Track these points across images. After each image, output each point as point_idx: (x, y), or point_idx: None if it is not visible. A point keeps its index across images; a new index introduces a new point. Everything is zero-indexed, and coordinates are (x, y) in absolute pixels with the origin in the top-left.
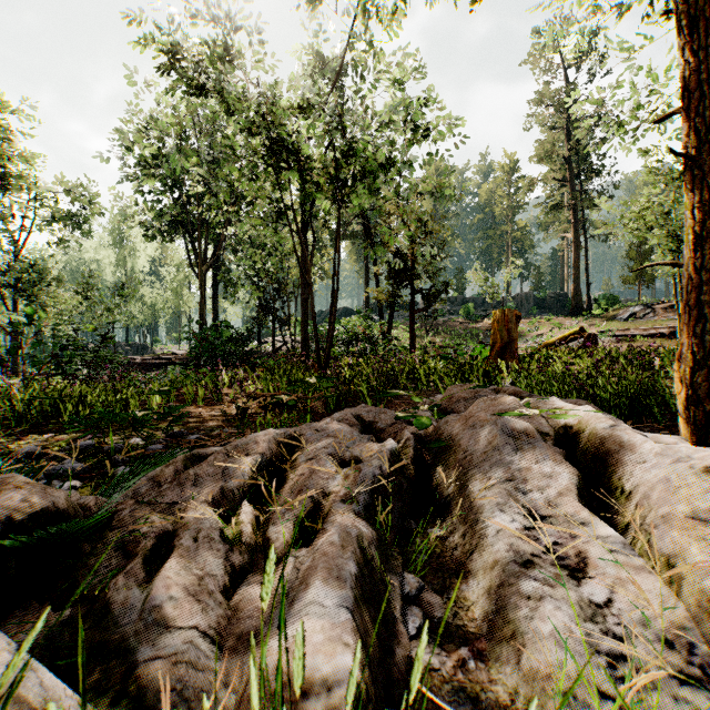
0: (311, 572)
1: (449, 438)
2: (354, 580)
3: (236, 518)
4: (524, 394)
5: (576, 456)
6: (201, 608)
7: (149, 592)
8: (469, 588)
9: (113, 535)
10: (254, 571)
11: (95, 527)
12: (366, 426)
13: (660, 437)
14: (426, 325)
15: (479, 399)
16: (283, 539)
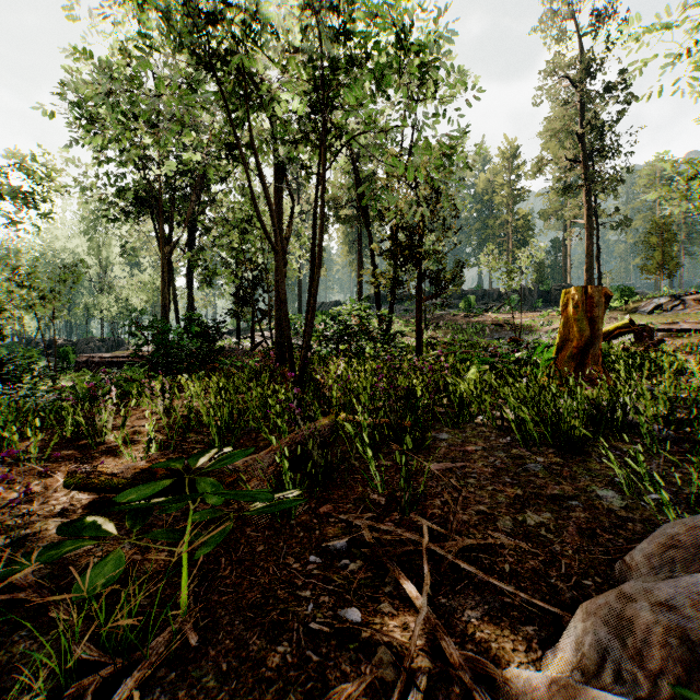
0: None
1: None
2: None
3: None
4: None
5: None
6: None
7: None
8: None
9: None
10: None
11: None
12: None
13: None
14: (425, 319)
15: None
16: None
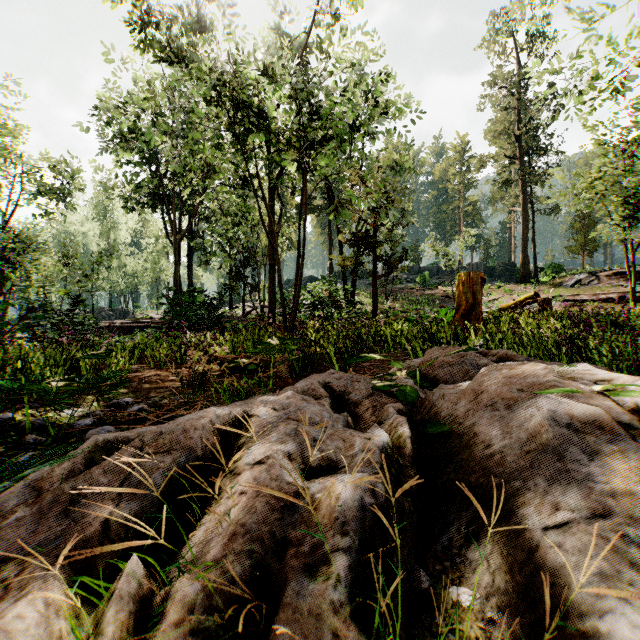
0: None
1: (453, 420)
2: None
3: (103, 607)
4: (519, 358)
5: None
6: None
7: None
8: None
9: None
10: None
11: None
12: (337, 397)
13: None
14: (386, 292)
15: (489, 367)
16: None
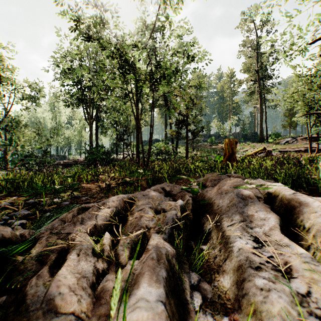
0: (140, 277)
1: (209, 199)
2: (165, 281)
3: (101, 241)
4: (242, 177)
5: (274, 208)
6: (77, 299)
7: (47, 290)
8: (225, 280)
9: (35, 251)
10: (110, 271)
11: (26, 247)
12: (167, 193)
13: (320, 199)
14: (193, 146)
15: (223, 180)
16: (125, 254)
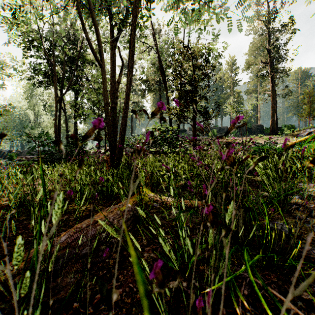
0: None
1: None
2: None
3: None
4: None
5: None
6: None
7: None
8: None
9: None
10: None
11: None
12: None
13: None
14: None
15: None
16: None
